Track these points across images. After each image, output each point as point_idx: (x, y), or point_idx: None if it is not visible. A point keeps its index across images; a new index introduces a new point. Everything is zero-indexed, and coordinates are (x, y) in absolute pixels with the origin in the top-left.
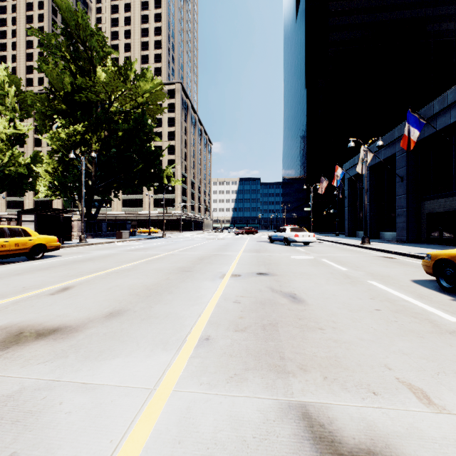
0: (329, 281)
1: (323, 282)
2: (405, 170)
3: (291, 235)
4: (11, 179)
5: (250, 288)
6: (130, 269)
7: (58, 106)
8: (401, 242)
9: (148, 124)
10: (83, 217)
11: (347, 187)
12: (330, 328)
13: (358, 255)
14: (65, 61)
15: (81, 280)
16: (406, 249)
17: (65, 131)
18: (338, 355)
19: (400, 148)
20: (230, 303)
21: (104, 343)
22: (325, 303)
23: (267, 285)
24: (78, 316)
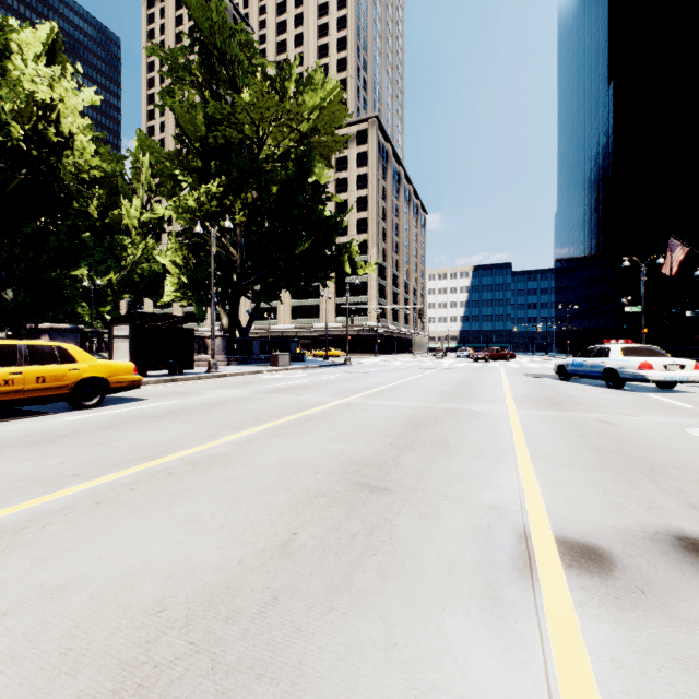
0: None
1: None
2: None
3: (629, 364)
4: (147, 282)
5: None
6: (216, 460)
7: (191, 163)
8: None
9: (318, 168)
10: (212, 330)
11: None
12: None
13: None
14: (197, 89)
15: (23, 512)
16: None
17: (195, 196)
18: None
19: None
20: None
21: None
22: None
23: None
24: None
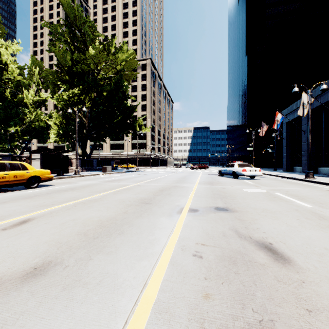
0: (303, 223)
1: (296, 224)
2: None
3: (239, 170)
4: (36, 131)
5: (211, 229)
6: (97, 200)
7: (63, 77)
8: None
9: (124, 85)
10: (77, 156)
11: (285, 130)
12: None
13: (309, 189)
14: (67, 44)
15: (47, 211)
16: None
17: (66, 94)
18: None
19: None
20: (189, 258)
21: None
22: (325, 266)
23: (230, 226)
24: None
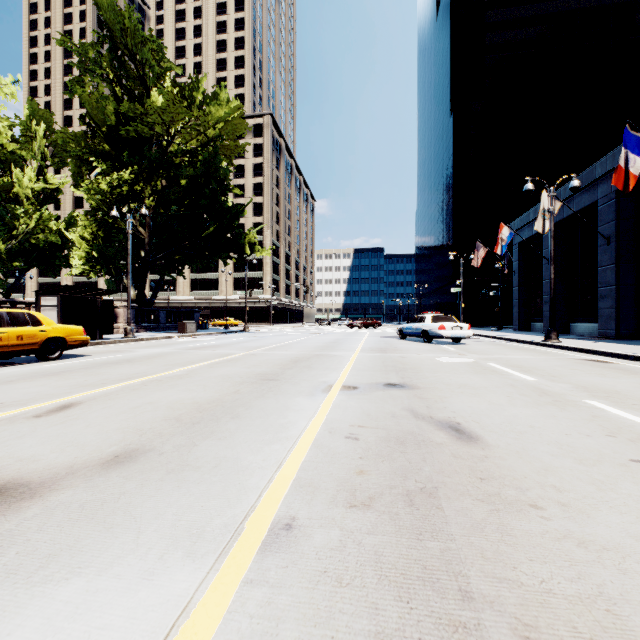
0: (514, 400)
1: (504, 401)
2: (614, 226)
3: (434, 327)
4: (40, 251)
5: (375, 410)
6: (182, 376)
7: (99, 146)
8: (607, 338)
9: (222, 167)
10: (129, 301)
11: (516, 257)
12: (556, 506)
13: (544, 357)
14: (107, 82)
15: (98, 392)
16: (623, 349)
17: (106, 180)
18: (608, 591)
19: (604, 193)
20: (339, 440)
21: (68, 531)
22: (521, 443)
23: (405, 405)
24: (55, 462)
